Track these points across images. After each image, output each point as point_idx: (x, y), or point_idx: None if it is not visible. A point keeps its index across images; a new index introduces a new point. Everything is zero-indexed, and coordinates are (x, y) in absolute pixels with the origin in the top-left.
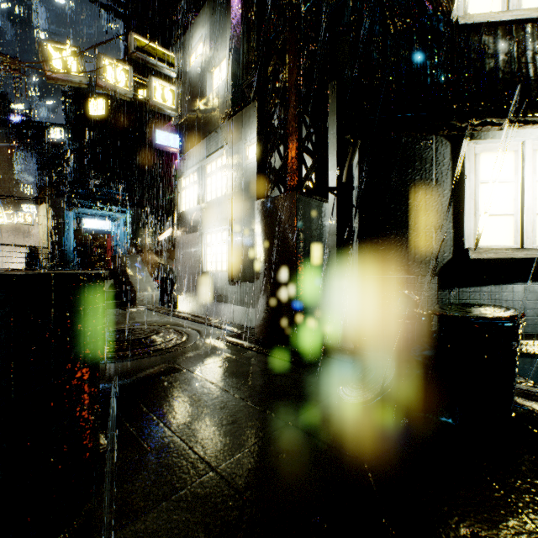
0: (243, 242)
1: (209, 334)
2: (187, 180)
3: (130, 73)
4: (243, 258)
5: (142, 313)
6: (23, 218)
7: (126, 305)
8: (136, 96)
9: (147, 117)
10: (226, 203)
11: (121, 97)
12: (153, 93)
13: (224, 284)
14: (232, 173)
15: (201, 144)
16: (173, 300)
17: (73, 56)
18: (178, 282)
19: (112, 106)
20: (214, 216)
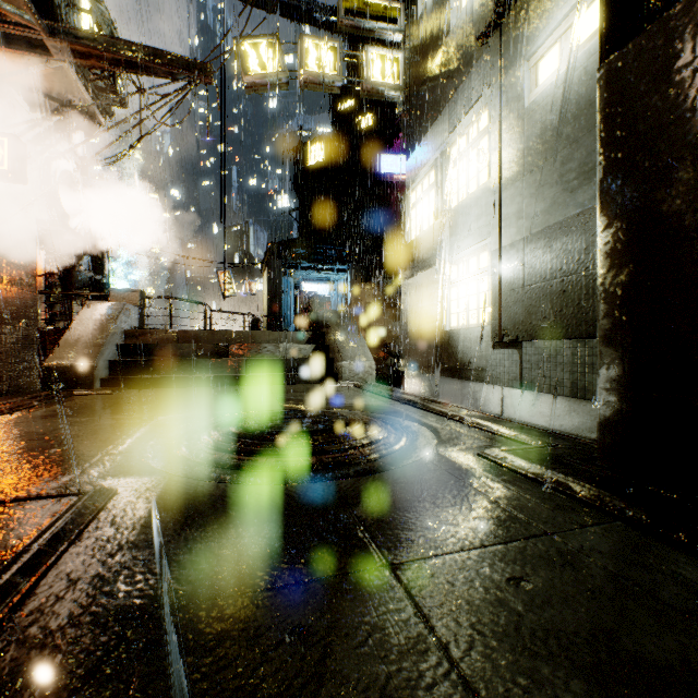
0: (525, 259)
1: (458, 441)
2: (417, 190)
3: (339, 50)
4: (525, 292)
5: (346, 390)
6: (249, 288)
7: (329, 379)
8: (359, 126)
9: (371, 148)
10: (487, 197)
11: (328, 90)
12: (369, 71)
13: (483, 348)
14: (499, 133)
15: (440, 118)
16: (399, 380)
17: (271, 49)
18: (405, 350)
19: (333, 147)
20: (463, 229)
